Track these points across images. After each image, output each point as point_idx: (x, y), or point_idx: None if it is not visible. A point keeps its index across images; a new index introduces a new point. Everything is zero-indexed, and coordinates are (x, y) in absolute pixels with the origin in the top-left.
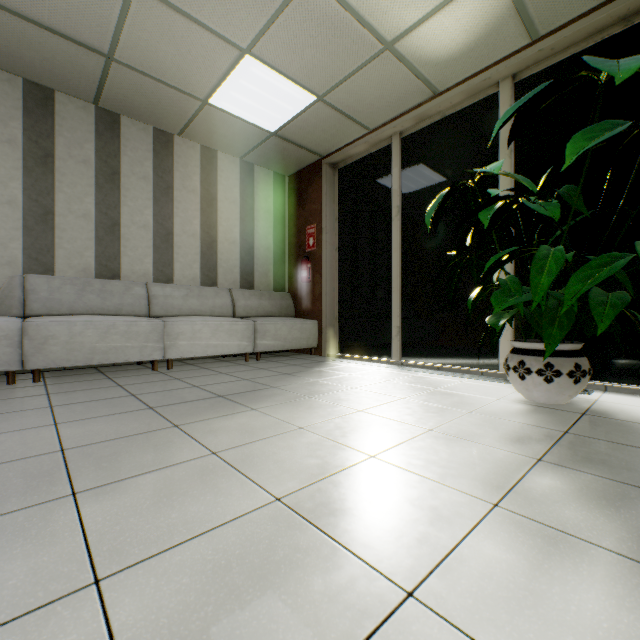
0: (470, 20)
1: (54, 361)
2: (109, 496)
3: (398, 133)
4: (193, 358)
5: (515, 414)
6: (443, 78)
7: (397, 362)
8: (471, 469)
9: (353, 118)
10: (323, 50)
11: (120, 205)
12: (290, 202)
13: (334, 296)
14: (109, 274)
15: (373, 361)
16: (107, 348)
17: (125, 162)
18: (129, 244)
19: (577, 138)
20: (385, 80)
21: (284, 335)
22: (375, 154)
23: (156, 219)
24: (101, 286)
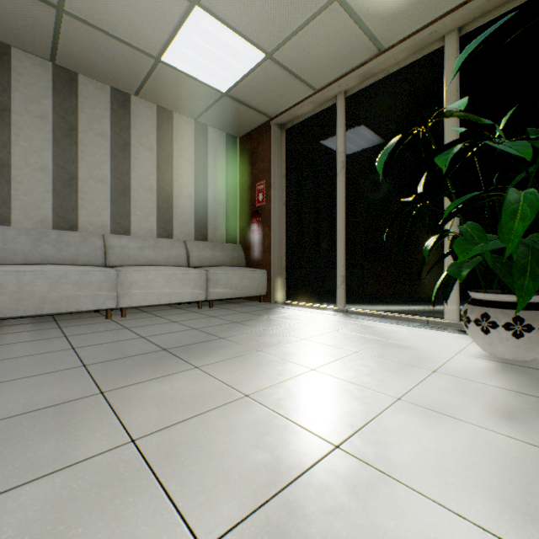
0: None
1: (1, 311)
2: None
3: (343, 92)
4: (149, 305)
5: (485, 374)
6: (389, 33)
7: (342, 309)
8: (475, 473)
9: (300, 77)
10: (272, 1)
11: (78, 160)
12: (241, 161)
13: (282, 247)
14: (66, 225)
15: (319, 308)
16: (58, 297)
17: (83, 119)
18: (87, 197)
19: None
20: (332, 35)
21: (235, 284)
22: (320, 114)
23: (113, 174)
24: (57, 237)
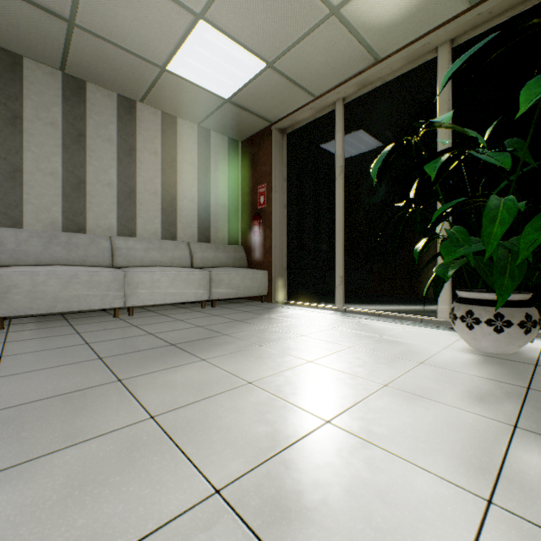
0: None
1: (17, 309)
2: (10, 486)
3: (341, 99)
4: (154, 305)
5: (467, 365)
6: (385, 44)
7: (340, 309)
8: (443, 441)
9: (300, 85)
10: (273, 15)
11: (86, 164)
12: (243, 165)
13: (282, 249)
14: (75, 228)
15: (318, 308)
16: (69, 297)
17: (90, 125)
18: (94, 200)
19: (531, 85)
20: (330, 46)
21: (237, 284)
22: (320, 119)
23: (120, 178)
24: (67, 239)
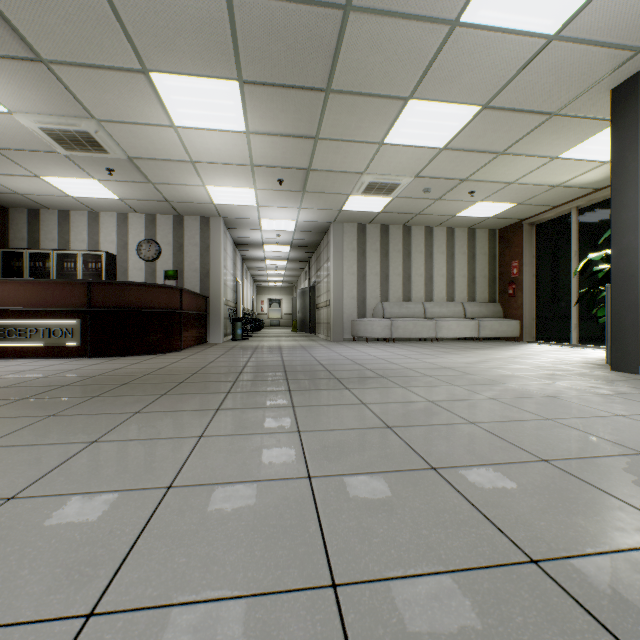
0: (603, 172)
1: (399, 335)
2: (462, 354)
3: (575, 207)
4: (442, 340)
5: (602, 356)
6: (598, 185)
7: (573, 345)
8: (557, 358)
9: (541, 205)
10: (518, 194)
11: (411, 267)
12: (499, 246)
13: (531, 305)
14: (407, 299)
15: (557, 344)
16: (415, 331)
17: (413, 247)
18: (414, 284)
19: None
20: (558, 193)
21: (496, 328)
22: (560, 218)
23: (425, 271)
24: (406, 305)
